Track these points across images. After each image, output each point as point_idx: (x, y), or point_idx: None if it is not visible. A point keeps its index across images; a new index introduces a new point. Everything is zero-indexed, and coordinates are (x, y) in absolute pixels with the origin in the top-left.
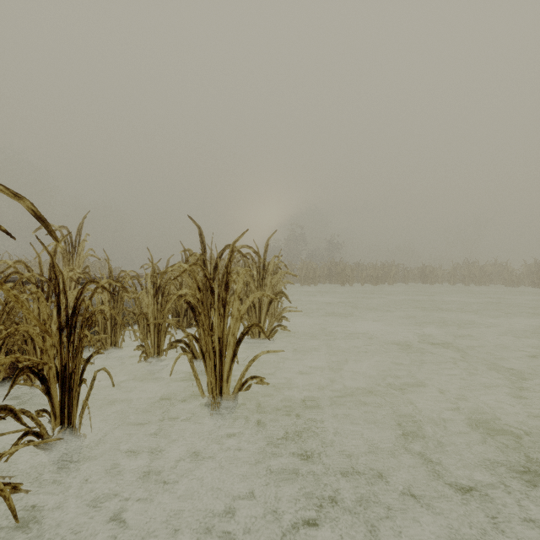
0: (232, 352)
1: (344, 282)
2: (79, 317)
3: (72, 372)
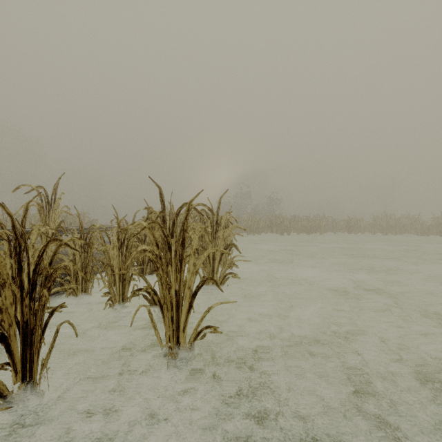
0: (188, 304)
1: (283, 231)
2: None
3: (33, 328)
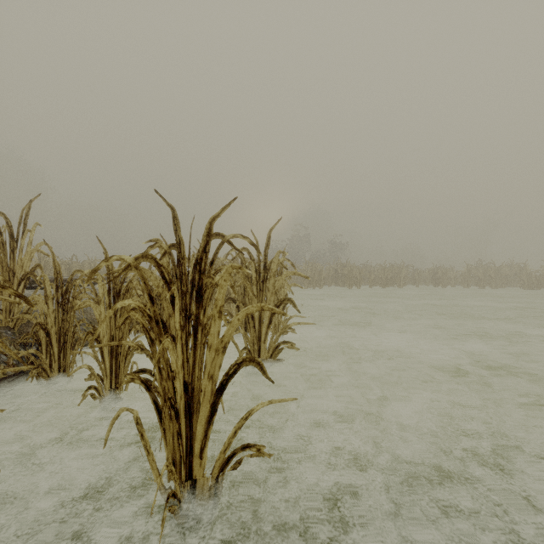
0: (209, 406)
1: (351, 284)
2: None
3: None
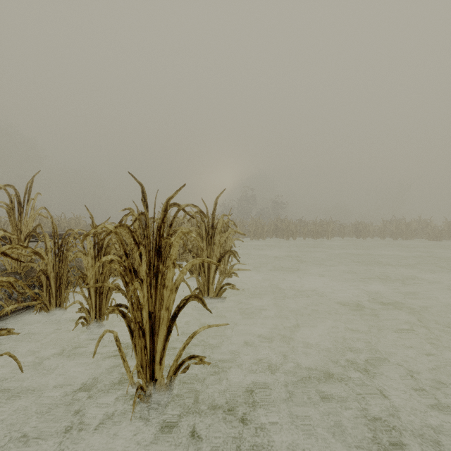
0: (166, 329)
1: (289, 236)
2: (3, 283)
3: None
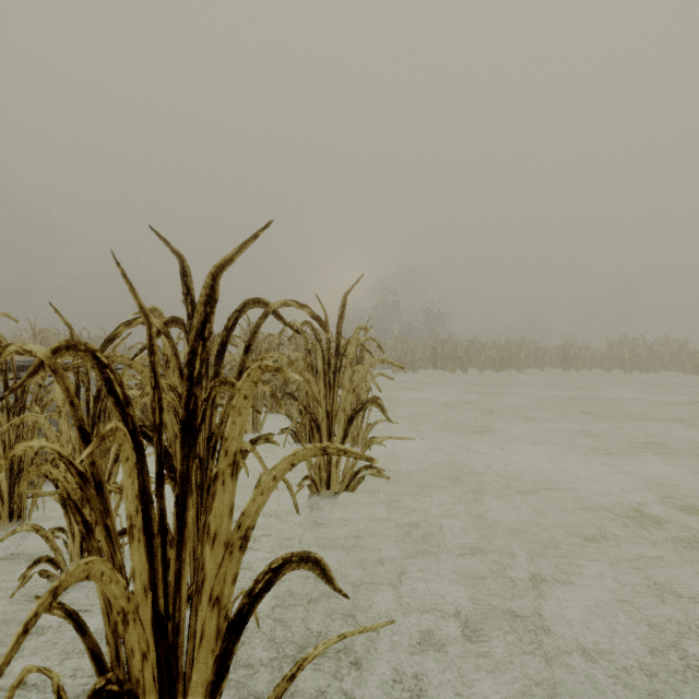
0: (212, 661)
1: (455, 367)
2: None
3: None
